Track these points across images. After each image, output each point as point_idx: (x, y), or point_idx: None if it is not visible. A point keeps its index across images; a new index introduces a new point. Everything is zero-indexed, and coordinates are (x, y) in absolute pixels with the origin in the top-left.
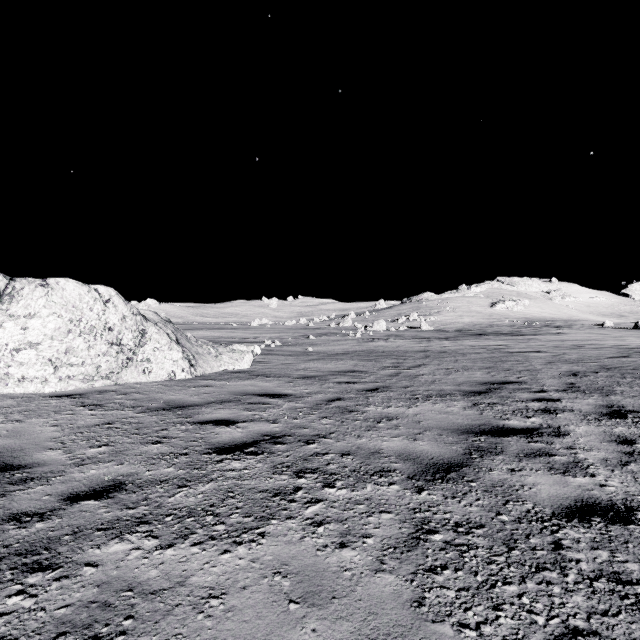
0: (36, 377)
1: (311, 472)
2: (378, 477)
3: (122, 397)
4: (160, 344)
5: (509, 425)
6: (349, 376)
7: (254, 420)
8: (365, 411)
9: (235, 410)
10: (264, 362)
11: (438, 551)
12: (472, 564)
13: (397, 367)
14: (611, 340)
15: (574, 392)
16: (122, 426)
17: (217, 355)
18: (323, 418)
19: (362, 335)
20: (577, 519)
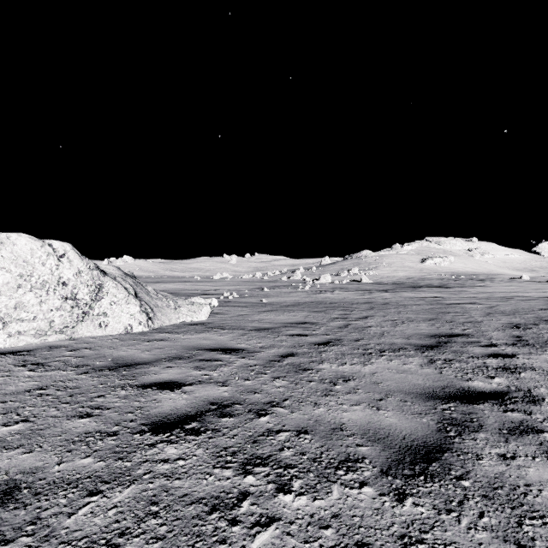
0: None
1: (261, 463)
2: (344, 472)
3: (70, 354)
4: (117, 298)
5: (475, 387)
6: (301, 328)
7: (202, 382)
8: (319, 369)
9: (184, 369)
10: (221, 313)
11: None
12: None
13: (345, 318)
14: (534, 292)
15: (525, 346)
16: (55, 392)
17: (176, 308)
18: (276, 379)
19: (310, 287)
20: None
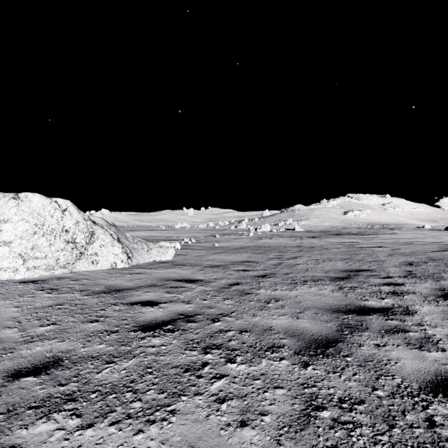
0: (9, 267)
1: (216, 348)
2: (271, 352)
3: (74, 282)
4: (105, 242)
5: (369, 305)
6: (245, 265)
7: (173, 301)
8: (258, 293)
9: (159, 293)
10: (183, 254)
11: (328, 430)
12: (360, 444)
13: (279, 258)
14: (431, 238)
15: (413, 278)
16: (69, 307)
17: (148, 250)
18: (226, 299)
19: (253, 235)
20: (441, 394)
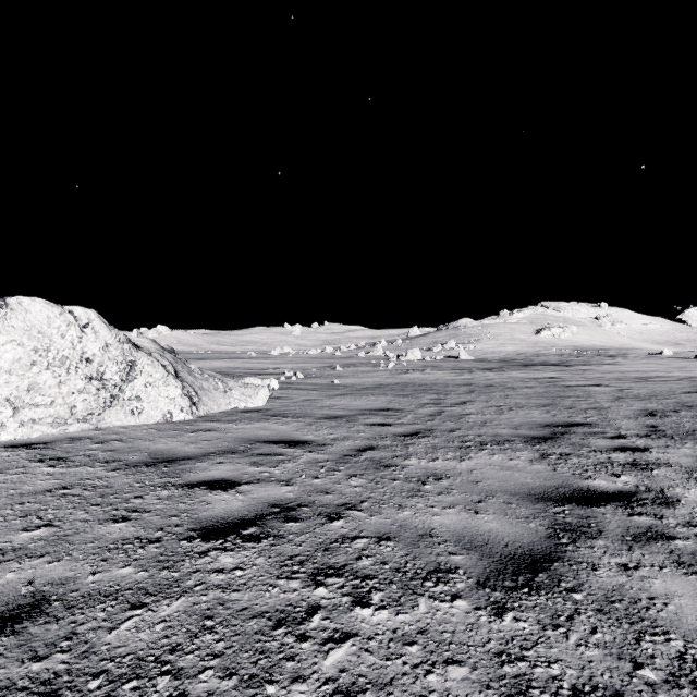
0: None
1: (335, 574)
2: (434, 583)
3: (97, 447)
4: (153, 378)
5: (595, 487)
6: (382, 416)
7: (261, 480)
8: (405, 466)
9: (239, 465)
10: (282, 398)
11: None
12: None
13: (438, 404)
14: (677, 371)
15: (660, 438)
16: (82, 492)
17: (226, 390)
18: (352, 477)
19: (395, 366)
20: None
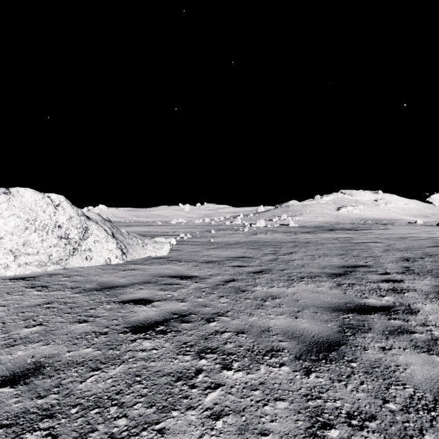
0: None
1: (211, 352)
2: (269, 357)
3: (66, 279)
4: (99, 238)
5: (369, 303)
6: (240, 261)
7: (166, 299)
8: (254, 291)
9: (152, 290)
10: (178, 250)
11: None
12: None
13: (275, 254)
14: (424, 234)
15: (411, 274)
16: (58, 306)
17: (143, 245)
18: (221, 297)
19: (248, 230)
20: None
